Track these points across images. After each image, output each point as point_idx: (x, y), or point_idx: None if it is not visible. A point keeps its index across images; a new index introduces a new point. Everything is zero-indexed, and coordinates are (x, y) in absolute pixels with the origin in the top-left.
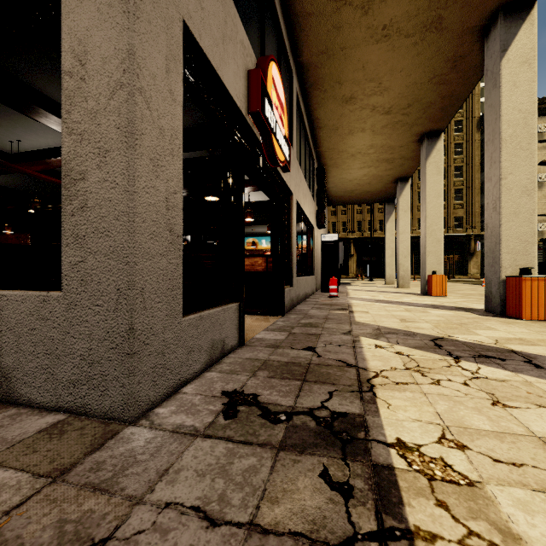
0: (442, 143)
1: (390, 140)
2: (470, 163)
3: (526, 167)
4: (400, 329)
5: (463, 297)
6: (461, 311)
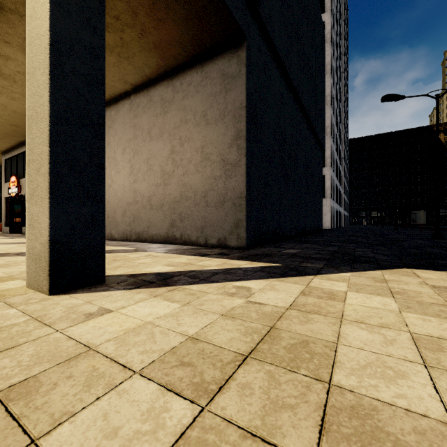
0: None
1: None
2: None
3: None
4: None
5: None
6: None
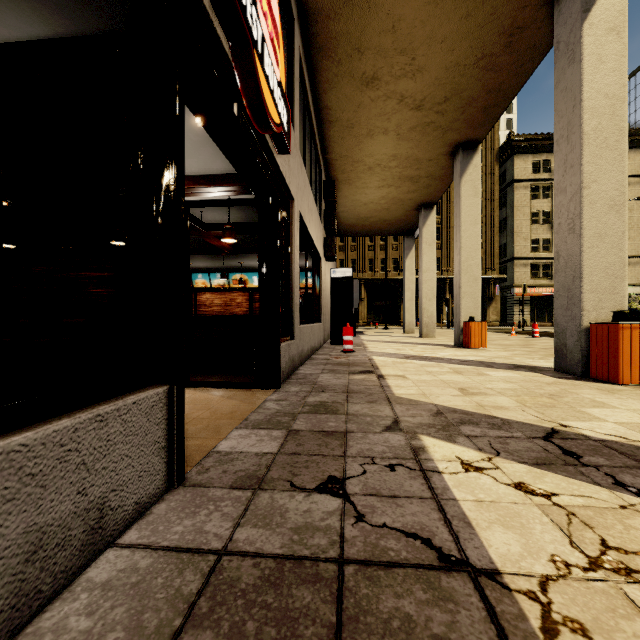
0: (479, 158)
1: (417, 149)
2: (489, 198)
3: (614, 173)
4: (475, 412)
5: (506, 349)
6: (526, 372)
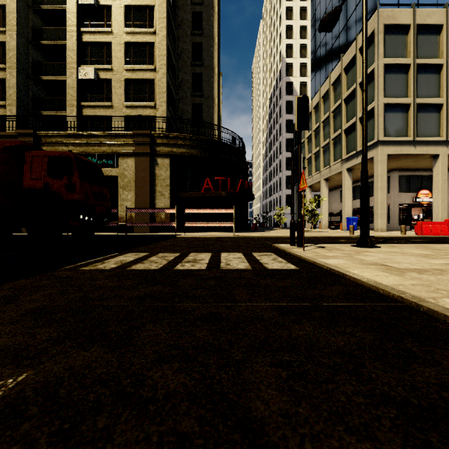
0: None
1: None
2: None
3: None
4: None
5: None
6: None
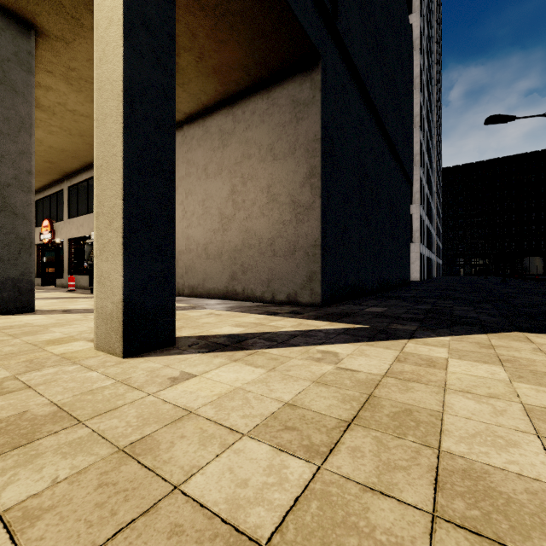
0: None
1: None
2: None
3: None
4: None
5: None
6: None
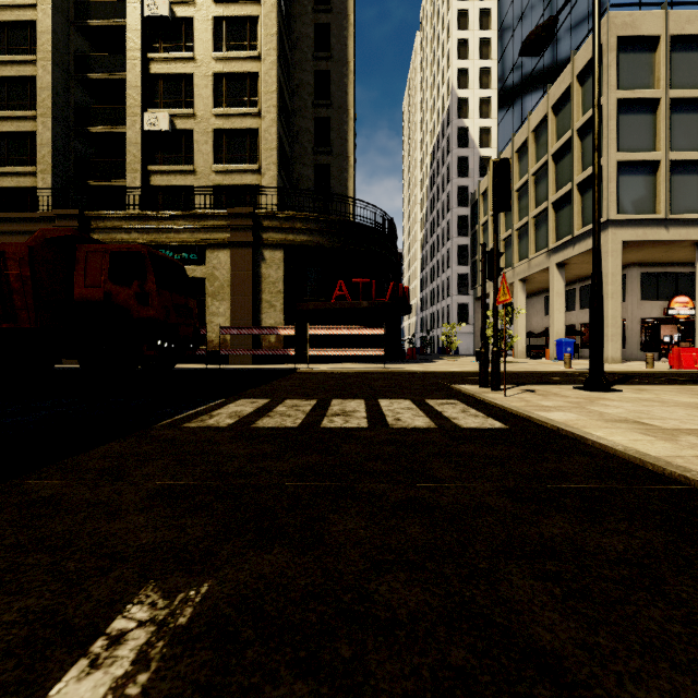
0: None
1: None
2: None
3: None
4: None
5: None
6: None
